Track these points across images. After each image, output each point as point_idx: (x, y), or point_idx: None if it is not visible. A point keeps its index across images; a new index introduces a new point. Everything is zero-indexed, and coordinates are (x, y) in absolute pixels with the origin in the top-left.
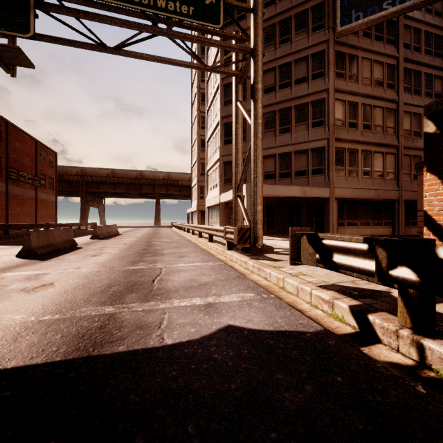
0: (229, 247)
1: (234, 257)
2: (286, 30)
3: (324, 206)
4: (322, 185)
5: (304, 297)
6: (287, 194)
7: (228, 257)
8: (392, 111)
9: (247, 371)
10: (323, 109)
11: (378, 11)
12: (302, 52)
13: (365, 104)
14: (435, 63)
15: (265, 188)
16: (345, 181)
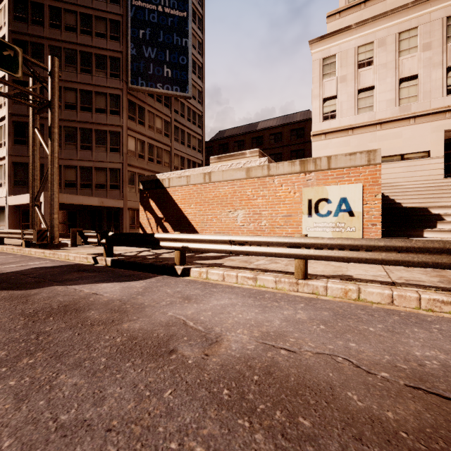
0: (27, 246)
1: (33, 252)
2: (87, 62)
3: (120, 214)
4: (118, 197)
5: (78, 259)
6: (87, 203)
7: (26, 252)
8: (168, 152)
9: (45, 270)
10: (119, 139)
11: (154, 87)
12: (102, 88)
13: (150, 143)
14: (193, 128)
15: (65, 197)
16: (135, 196)
